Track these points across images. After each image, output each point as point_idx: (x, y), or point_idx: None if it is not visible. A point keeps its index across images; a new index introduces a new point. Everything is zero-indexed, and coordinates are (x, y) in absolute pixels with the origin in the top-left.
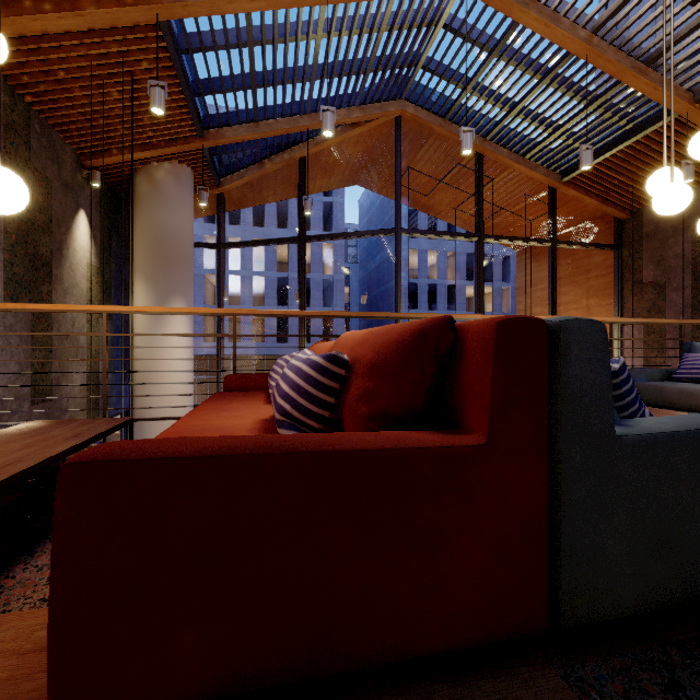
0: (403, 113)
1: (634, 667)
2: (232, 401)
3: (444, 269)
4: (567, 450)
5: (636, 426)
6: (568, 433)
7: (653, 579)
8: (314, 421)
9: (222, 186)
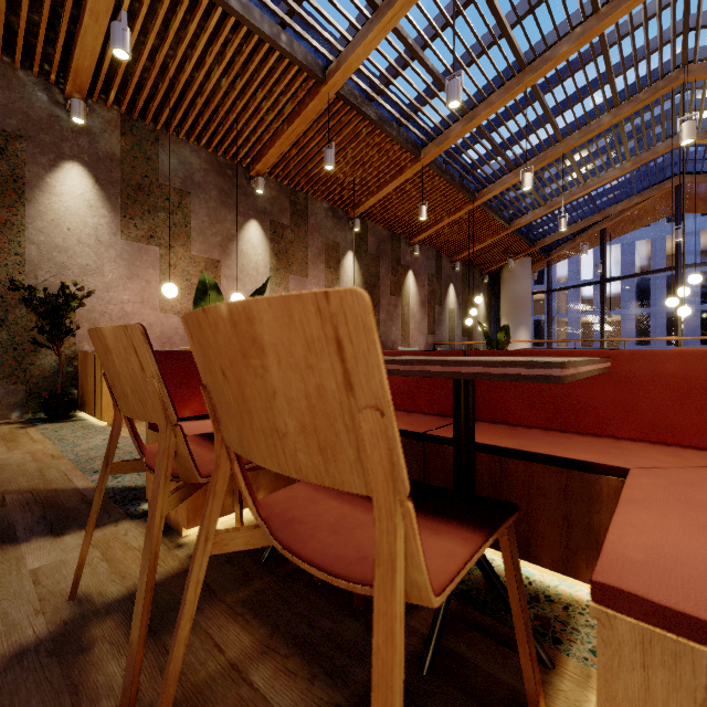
0: (680, 183)
1: None
2: None
3: None
4: None
5: None
6: None
7: None
8: None
9: (549, 257)
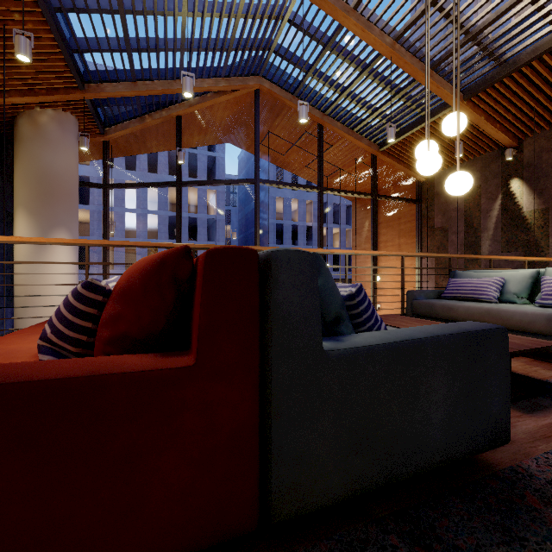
0: (261, 87)
1: (336, 549)
2: None
3: (304, 214)
4: (276, 366)
5: (347, 341)
6: (277, 351)
7: (355, 470)
8: (70, 345)
9: (107, 134)
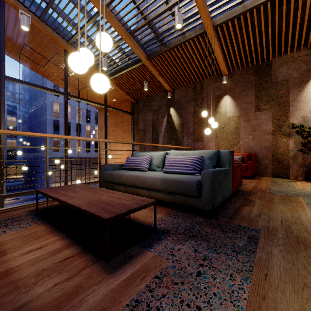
0: None
1: None
2: None
3: (75, 115)
4: None
5: None
6: None
7: None
8: None
9: None
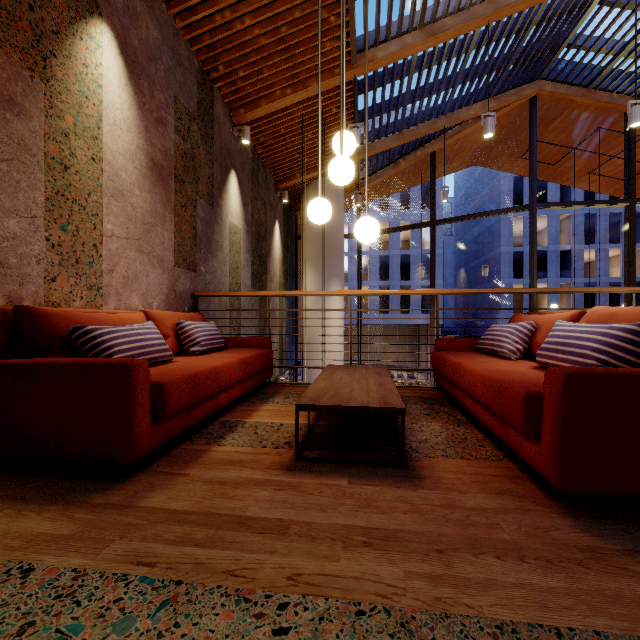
0: (539, 92)
1: None
2: (471, 357)
3: (556, 234)
4: None
5: None
6: None
7: None
8: (630, 366)
9: (362, 187)
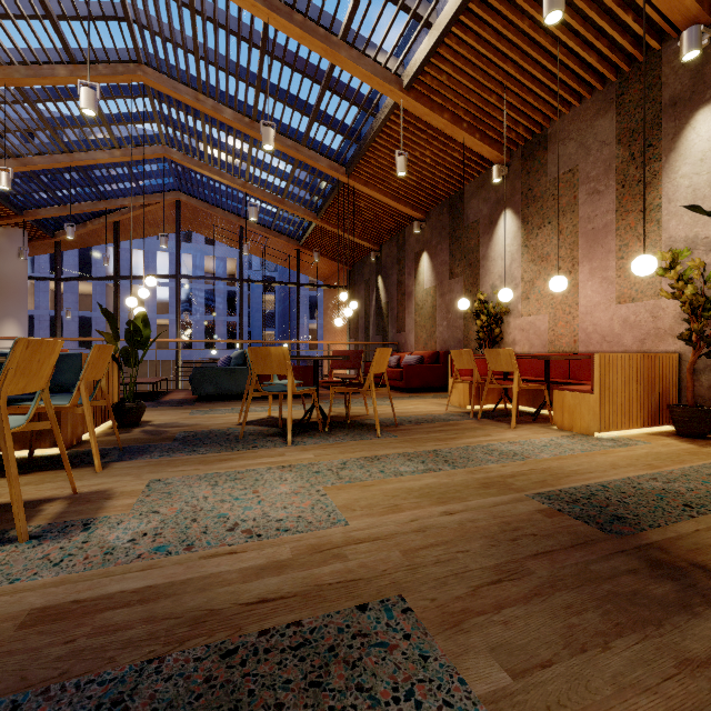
0: (180, 199)
1: None
2: None
3: None
4: None
5: None
6: None
7: None
8: None
9: (57, 237)
